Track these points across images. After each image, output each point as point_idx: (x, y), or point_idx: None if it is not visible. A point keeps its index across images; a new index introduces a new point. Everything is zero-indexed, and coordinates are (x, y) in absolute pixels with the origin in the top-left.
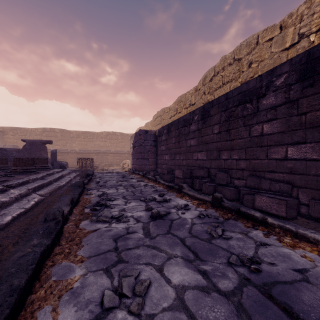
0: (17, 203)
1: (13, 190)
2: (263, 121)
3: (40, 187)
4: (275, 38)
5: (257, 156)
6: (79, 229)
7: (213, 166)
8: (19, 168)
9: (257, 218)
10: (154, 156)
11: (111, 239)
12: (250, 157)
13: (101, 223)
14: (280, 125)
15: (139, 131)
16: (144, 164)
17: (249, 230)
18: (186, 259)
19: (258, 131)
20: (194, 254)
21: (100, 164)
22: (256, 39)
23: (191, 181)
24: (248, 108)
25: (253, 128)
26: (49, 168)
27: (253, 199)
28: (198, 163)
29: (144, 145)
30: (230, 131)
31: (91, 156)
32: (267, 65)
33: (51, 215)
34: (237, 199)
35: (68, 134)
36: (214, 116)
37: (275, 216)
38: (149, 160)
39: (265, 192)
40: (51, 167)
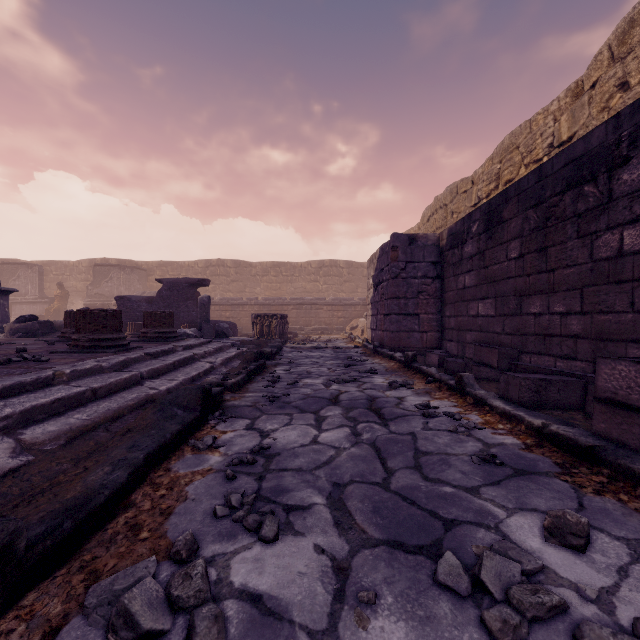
0: None
1: None
2: None
3: (68, 403)
4: None
5: None
6: None
7: None
8: (83, 336)
9: None
10: (436, 306)
11: None
12: None
13: None
14: None
15: (391, 239)
16: (407, 330)
17: None
18: None
19: None
20: None
21: (304, 328)
22: None
23: None
24: None
25: None
26: (174, 336)
27: None
28: None
29: (405, 277)
30: None
31: (287, 312)
32: None
33: None
34: None
35: (247, 269)
36: None
37: None
38: (419, 319)
39: None
40: (193, 335)
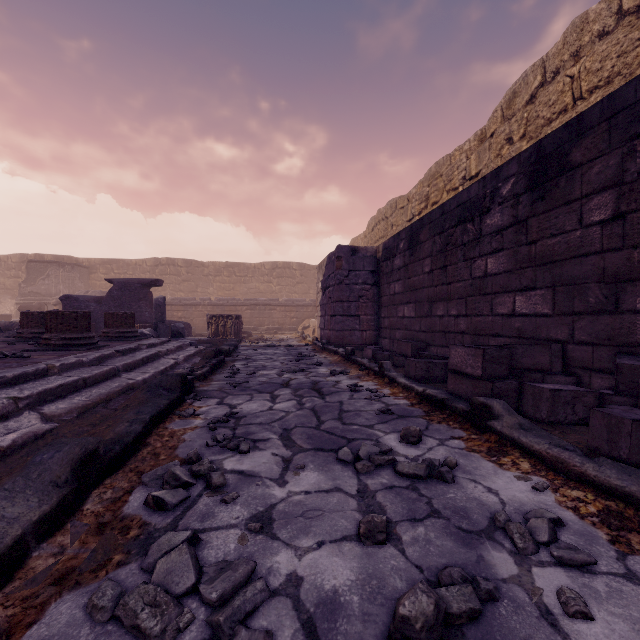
0: None
1: None
2: None
3: (68, 388)
4: None
5: None
6: None
7: (586, 337)
8: (55, 336)
9: None
10: (374, 308)
11: None
12: None
13: None
14: None
15: (336, 250)
16: (349, 329)
17: None
18: None
19: None
20: None
21: (258, 327)
22: None
23: (516, 389)
24: None
25: None
26: (136, 336)
27: None
28: (515, 327)
29: (348, 283)
30: None
31: (240, 312)
32: None
33: None
34: None
35: (199, 269)
36: (591, 164)
37: None
38: (360, 319)
39: None
40: (150, 334)
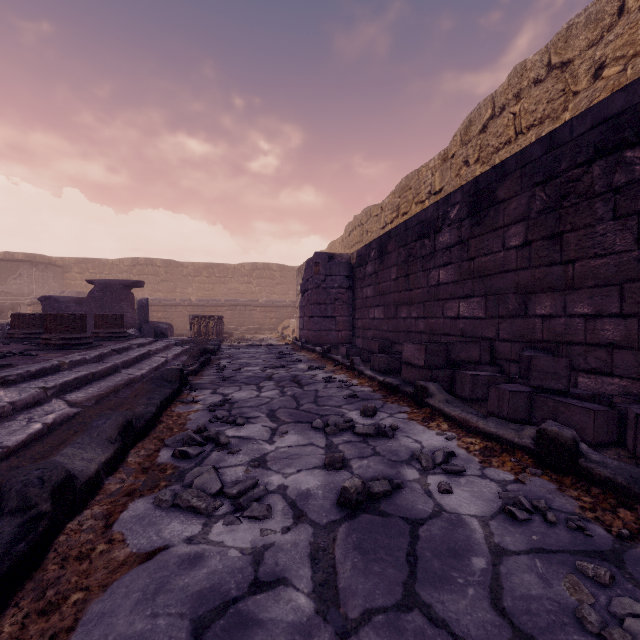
0: None
1: (3, 392)
2: None
3: (81, 381)
4: None
5: None
6: (107, 542)
7: (506, 335)
8: (55, 336)
9: None
10: (348, 310)
11: (187, 620)
12: None
13: (181, 518)
14: None
15: (314, 256)
16: (326, 329)
17: None
18: None
19: None
20: None
21: (238, 328)
22: (617, 0)
23: (449, 376)
24: (631, 163)
25: None
26: (125, 336)
27: None
28: (459, 327)
29: (325, 287)
30: (562, 238)
31: (221, 313)
32: None
33: (13, 496)
34: (614, 442)
35: (178, 269)
36: (510, 201)
37: None
38: (336, 320)
39: None
40: (136, 335)
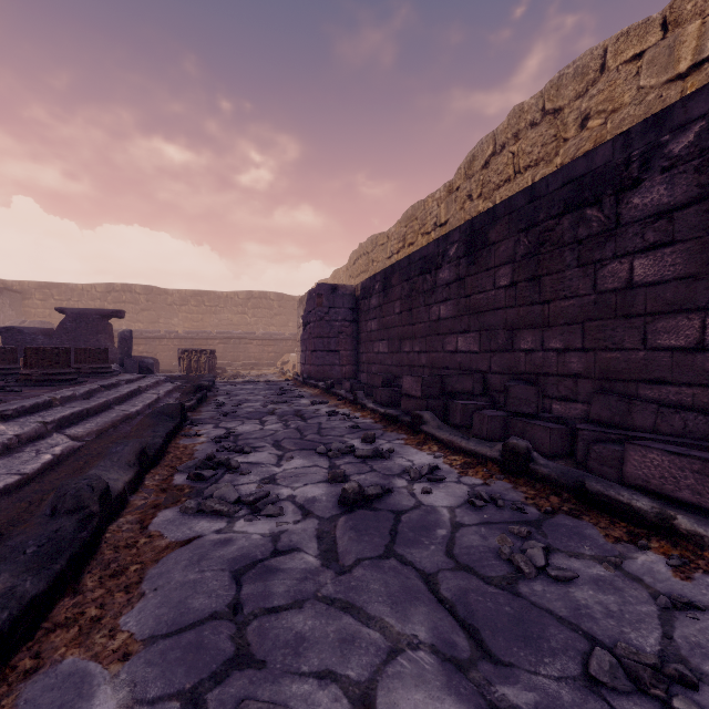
0: (7, 460)
1: (4, 426)
2: (634, 251)
3: (77, 417)
4: (649, 53)
5: (615, 341)
6: (147, 537)
7: (497, 368)
8: (36, 371)
9: (643, 514)
10: (353, 344)
11: (227, 572)
12: (597, 344)
13: (207, 519)
14: (683, 258)
15: (317, 288)
16: (330, 364)
17: (624, 552)
18: (446, 656)
19: (618, 276)
20: (470, 635)
21: (232, 363)
22: (599, 58)
23: (443, 405)
24: (590, 220)
25: (605, 270)
26: (110, 372)
27: (620, 456)
28: (457, 361)
29: (328, 320)
30: (540, 281)
31: (212, 346)
32: (629, 119)
33: (68, 499)
34: (567, 454)
35: (162, 297)
36: (499, 244)
37: (692, 507)
38: (340, 355)
39: (648, 436)
40: (119, 371)
